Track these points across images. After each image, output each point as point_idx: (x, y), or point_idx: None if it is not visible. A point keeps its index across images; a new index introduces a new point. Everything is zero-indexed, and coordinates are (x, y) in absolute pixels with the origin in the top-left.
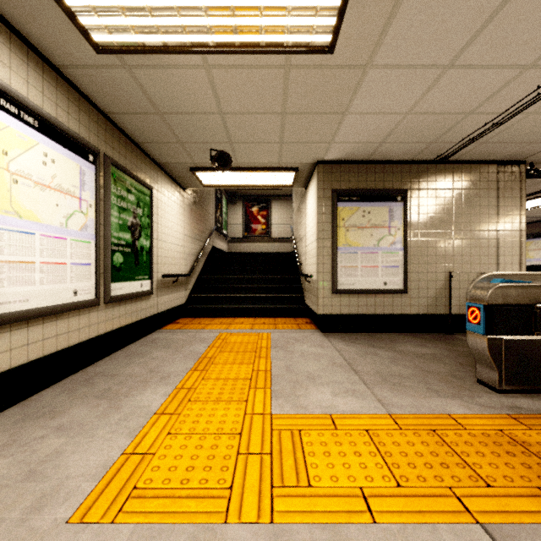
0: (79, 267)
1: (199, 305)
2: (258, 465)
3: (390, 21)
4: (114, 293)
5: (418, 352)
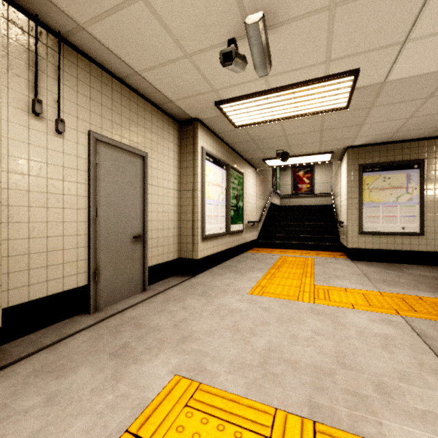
0: (221, 217)
1: (265, 241)
2: (308, 294)
3: (379, 93)
4: (230, 230)
5: (424, 274)
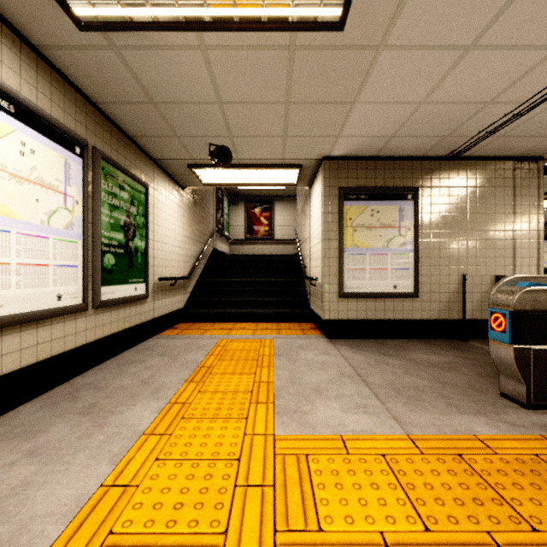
0: (64, 269)
1: (199, 309)
2: (258, 501)
3: None
4: (105, 297)
5: (432, 360)
